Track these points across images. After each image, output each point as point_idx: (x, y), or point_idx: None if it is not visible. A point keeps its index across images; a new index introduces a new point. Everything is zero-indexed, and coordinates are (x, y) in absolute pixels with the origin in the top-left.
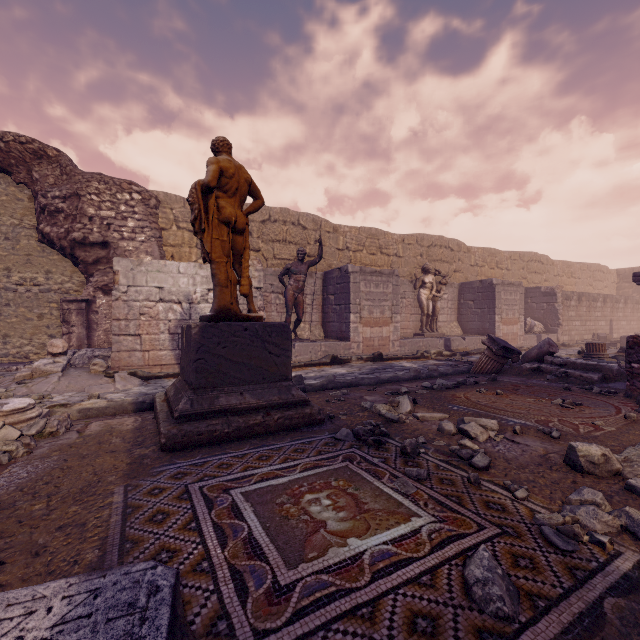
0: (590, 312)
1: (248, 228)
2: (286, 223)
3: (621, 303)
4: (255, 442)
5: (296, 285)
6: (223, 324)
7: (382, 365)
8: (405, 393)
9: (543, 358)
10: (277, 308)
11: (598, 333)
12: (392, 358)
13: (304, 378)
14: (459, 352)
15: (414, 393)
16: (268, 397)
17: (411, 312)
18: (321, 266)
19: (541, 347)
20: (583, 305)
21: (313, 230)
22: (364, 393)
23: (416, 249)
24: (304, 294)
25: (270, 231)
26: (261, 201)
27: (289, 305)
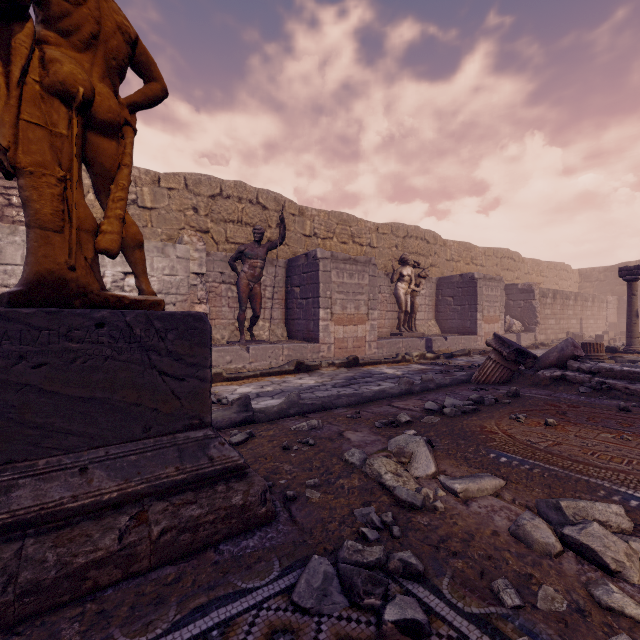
0: (563, 310)
1: (133, 133)
2: (242, 200)
3: (589, 301)
4: (68, 639)
5: (251, 272)
6: (36, 312)
7: (359, 372)
8: (405, 423)
9: (565, 363)
10: (229, 302)
11: (573, 332)
12: (370, 363)
13: (257, 395)
14: (442, 354)
15: (419, 423)
16: (151, 471)
17: (387, 309)
18: (284, 254)
19: (563, 349)
20: (557, 303)
21: (275, 211)
22: (344, 424)
23: (391, 239)
24: (263, 286)
25: (221, 208)
26: (159, 85)
27: (242, 297)
